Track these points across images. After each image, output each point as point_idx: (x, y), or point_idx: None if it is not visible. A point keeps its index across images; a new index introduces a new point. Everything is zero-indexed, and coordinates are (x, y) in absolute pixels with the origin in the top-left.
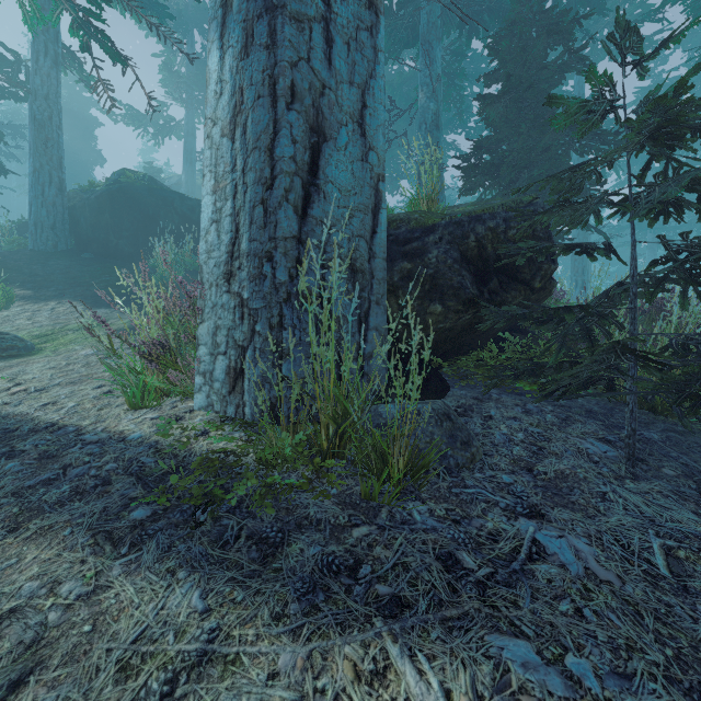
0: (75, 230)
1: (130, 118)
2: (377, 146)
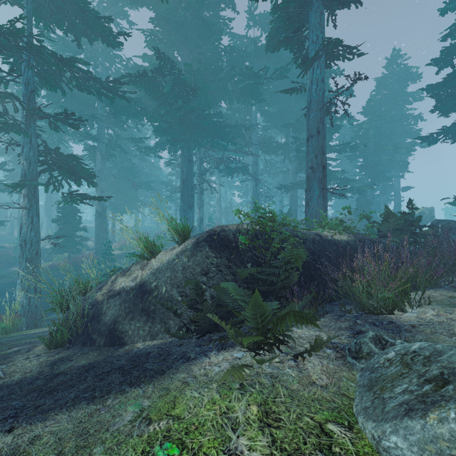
0: None
1: None
2: None
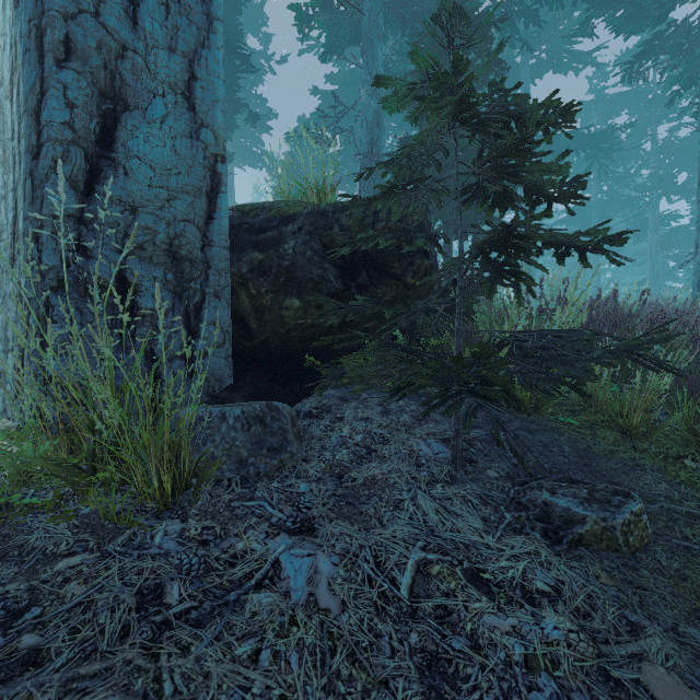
0: None
1: None
2: (213, 123)
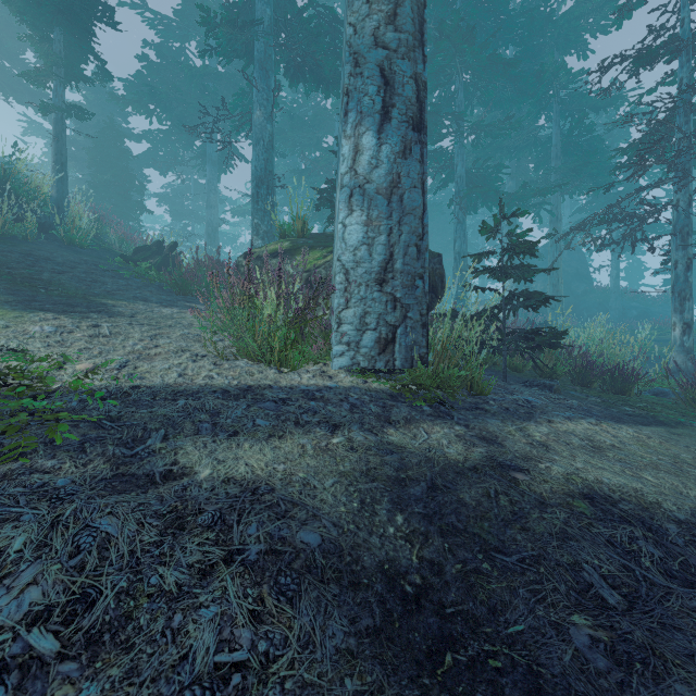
0: None
1: None
2: None
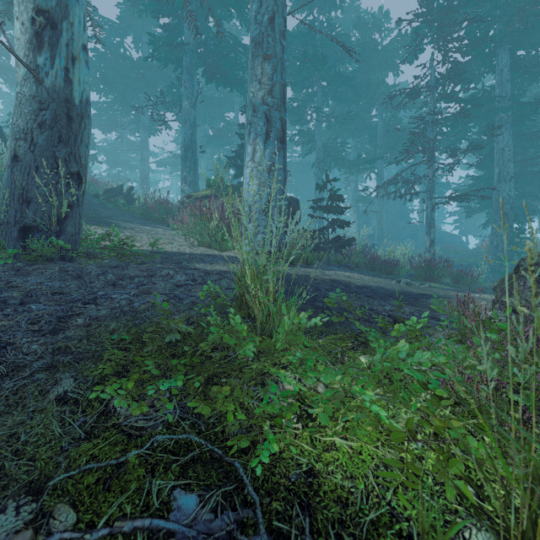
0: None
1: None
2: None
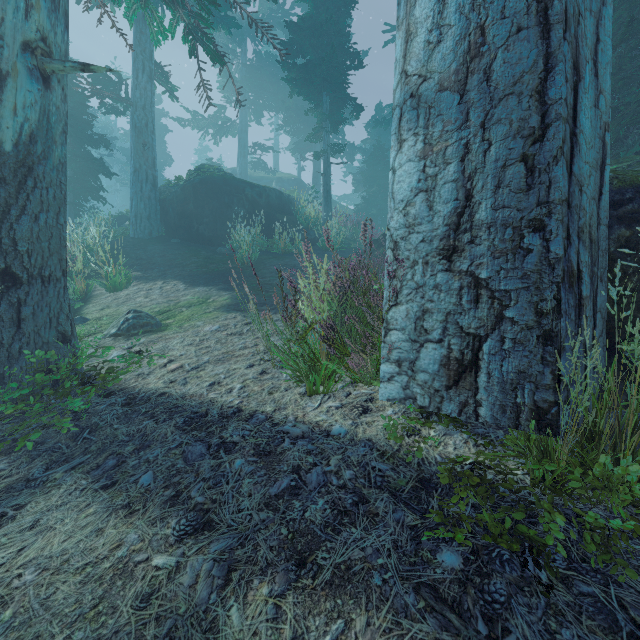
0: (164, 219)
1: (195, 122)
2: (605, 88)
